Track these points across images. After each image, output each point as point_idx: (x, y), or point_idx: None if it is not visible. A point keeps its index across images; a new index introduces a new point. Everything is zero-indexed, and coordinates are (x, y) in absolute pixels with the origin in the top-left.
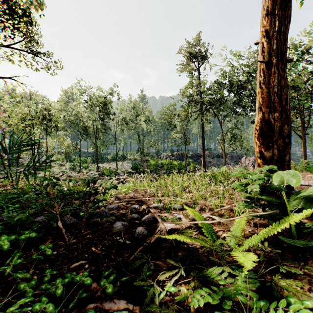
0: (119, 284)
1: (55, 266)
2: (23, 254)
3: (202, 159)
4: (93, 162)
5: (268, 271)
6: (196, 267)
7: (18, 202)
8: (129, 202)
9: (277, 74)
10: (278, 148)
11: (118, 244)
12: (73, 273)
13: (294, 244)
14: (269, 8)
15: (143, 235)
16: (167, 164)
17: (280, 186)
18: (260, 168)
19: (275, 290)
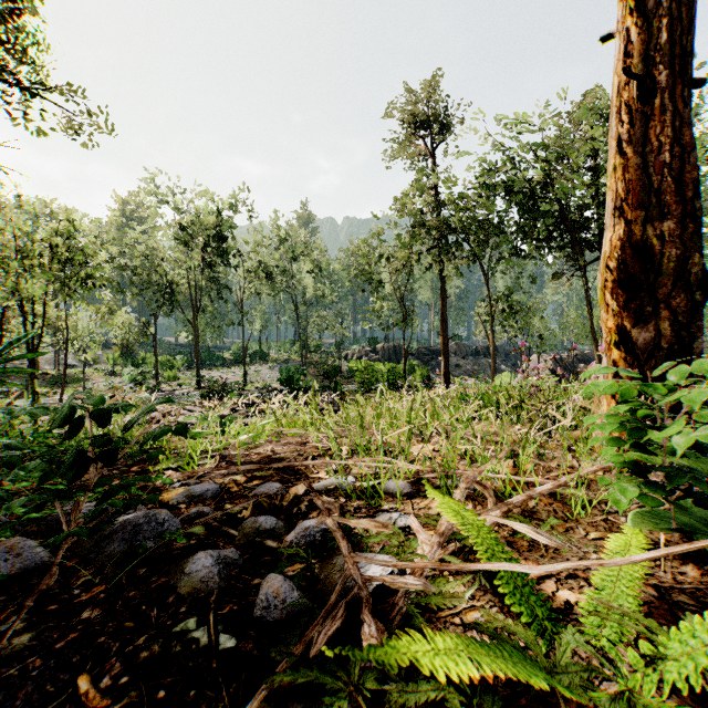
0: None
1: None
2: None
3: (442, 360)
4: (190, 367)
5: None
6: None
7: None
8: (255, 474)
9: (668, 113)
10: (671, 319)
11: (185, 655)
12: None
13: None
14: None
15: (284, 613)
16: (362, 370)
17: None
18: (689, 368)
19: None
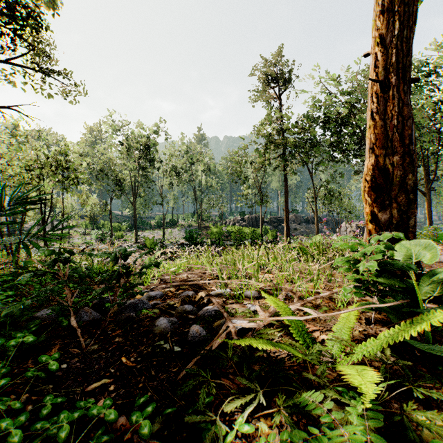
0: (161, 419)
1: (63, 388)
2: (15, 369)
3: (285, 225)
4: (130, 230)
5: (393, 395)
6: (282, 389)
7: (13, 288)
8: (180, 287)
9: (396, 99)
10: (398, 208)
11: (161, 352)
12: (89, 399)
13: (432, 353)
14: (385, 3)
15: (200, 339)
16: (235, 232)
17: (409, 263)
18: (377, 237)
19: (410, 428)
